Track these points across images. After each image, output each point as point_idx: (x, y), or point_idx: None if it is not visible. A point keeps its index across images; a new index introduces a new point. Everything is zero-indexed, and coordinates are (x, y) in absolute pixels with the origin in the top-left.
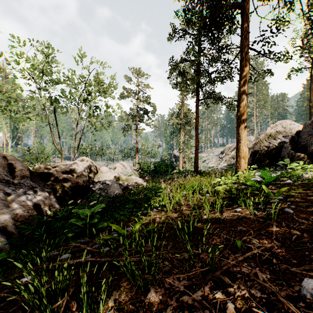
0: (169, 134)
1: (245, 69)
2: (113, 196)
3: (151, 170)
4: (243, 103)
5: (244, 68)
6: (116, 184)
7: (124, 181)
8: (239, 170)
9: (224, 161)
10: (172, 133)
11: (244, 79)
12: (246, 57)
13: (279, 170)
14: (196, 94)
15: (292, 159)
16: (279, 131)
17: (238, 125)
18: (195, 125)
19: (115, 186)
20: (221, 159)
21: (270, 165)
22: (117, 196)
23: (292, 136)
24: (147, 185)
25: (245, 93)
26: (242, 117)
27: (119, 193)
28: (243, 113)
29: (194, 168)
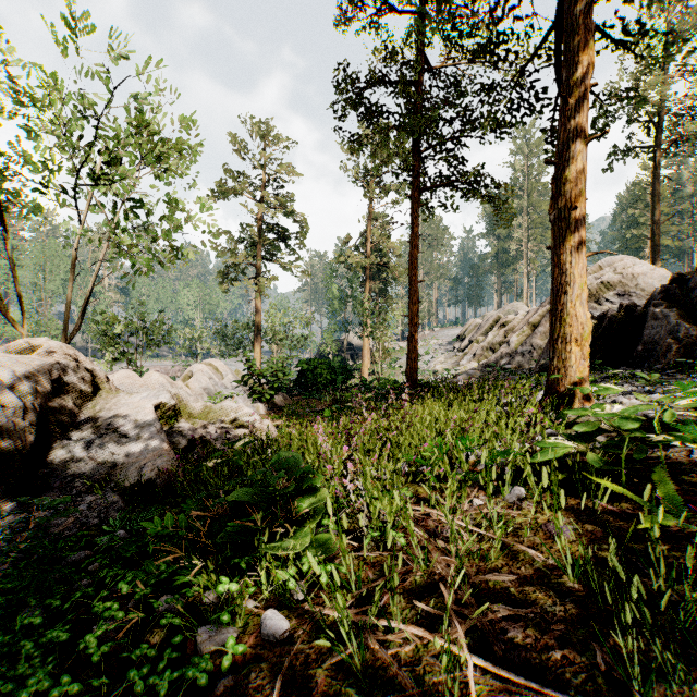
0: (337, 293)
1: (583, 61)
2: (136, 484)
3: (293, 380)
4: (577, 168)
5: (580, 58)
6: (157, 432)
7: (196, 420)
8: (563, 380)
9: (471, 357)
10: (344, 292)
11: (578, 94)
12: (585, 24)
13: (664, 378)
14: (414, 173)
15: (690, 347)
16: (608, 282)
17: (560, 240)
18: (411, 259)
19: (150, 442)
20: (462, 353)
21: (609, 365)
22: (153, 482)
23: (665, 288)
24: (268, 433)
25: (583, 135)
26: (574, 213)
27: (162, 470)
28: (577, 201)
29: (408, 375)
